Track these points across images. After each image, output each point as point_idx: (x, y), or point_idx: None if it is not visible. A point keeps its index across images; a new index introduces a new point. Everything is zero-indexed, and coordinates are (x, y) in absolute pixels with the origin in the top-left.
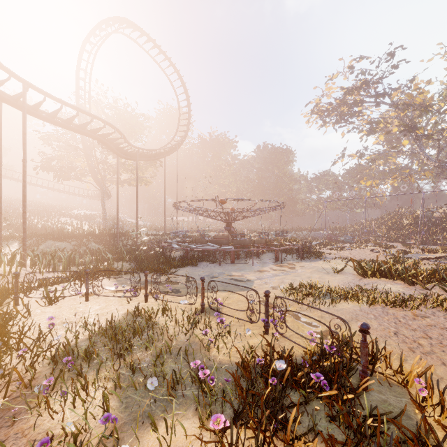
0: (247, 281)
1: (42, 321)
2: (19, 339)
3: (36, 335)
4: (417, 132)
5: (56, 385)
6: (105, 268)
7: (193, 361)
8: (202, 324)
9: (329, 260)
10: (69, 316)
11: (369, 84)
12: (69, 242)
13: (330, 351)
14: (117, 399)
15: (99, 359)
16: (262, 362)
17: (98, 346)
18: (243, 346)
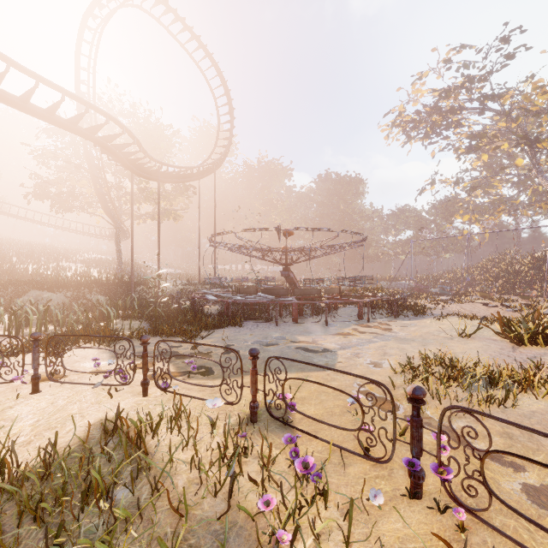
0: (325, 351)
1: None
2: None
3: None
4: (538, 146)
5: None
6: (95, 330)
7: None
8: (253, 457)
9: (438, 317)
10: None
11: (473, 81)
12: (63, 292)
13: None
14: None
15: None
16: None
17: None
18: None
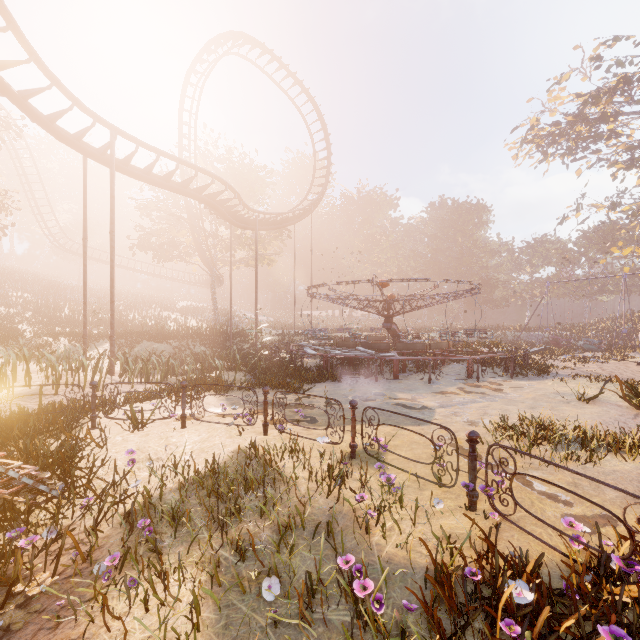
0: (423, 408)
1: (121, 455)
2: (88, 479)
3: (111, 475)
4: None
5: (127, 563)
6: (211, 380)
7: (342, 552)
8: (353, 480)
9: (564, 378)
10: (157, 448)
11: (631, 81)
12: (169, 343)
13: (628, 572)
14: (213, 607)
15: (191, 525)
16: (476, 576)
17: (192, 503)
18: (433, 535)
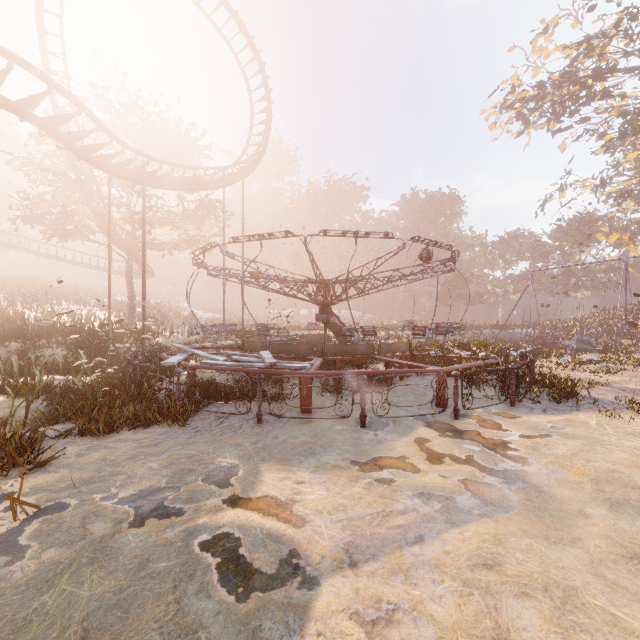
0: (281, 575)
1: None
2: None
3: None
4: None
5: None
6: None
7: None
8: None
9: (613, 409)
10: None
11: (636, 16)
12: (4, 345)
13: None
14: None
15: None
16: None
17: None
18: None
